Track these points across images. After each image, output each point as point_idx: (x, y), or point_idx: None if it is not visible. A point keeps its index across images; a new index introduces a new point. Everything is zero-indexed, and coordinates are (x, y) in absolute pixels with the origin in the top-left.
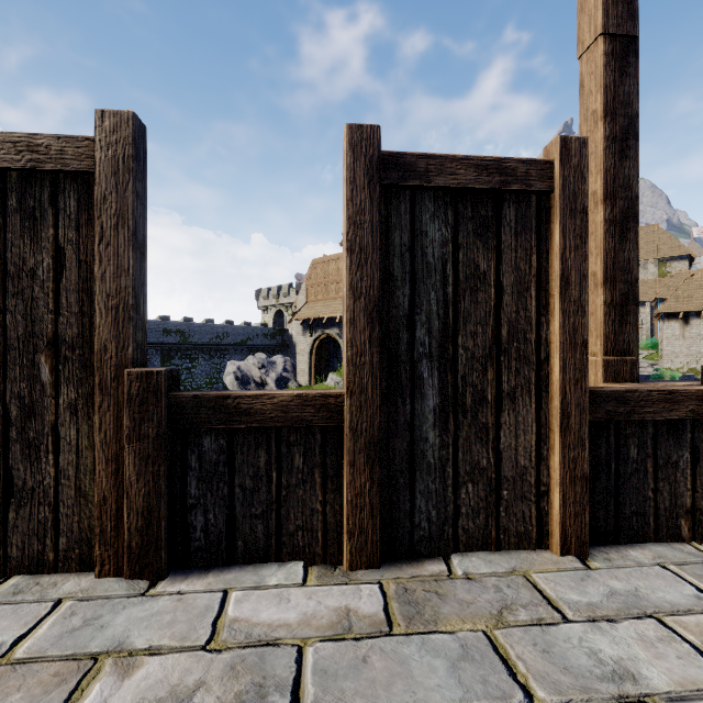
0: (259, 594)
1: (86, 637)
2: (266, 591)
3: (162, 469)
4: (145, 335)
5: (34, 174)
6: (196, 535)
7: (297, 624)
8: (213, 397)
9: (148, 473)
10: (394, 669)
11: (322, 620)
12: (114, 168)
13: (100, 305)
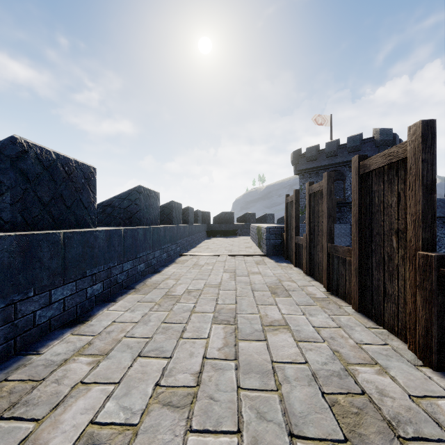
0: None
1: (382, 358)
2: None
3: (432, 309)
4: (434, 234)
5: (391, 164)
6: None
7: None
8: None
9: (426, 308)
10: None
11: None
12: (414, 152)
13: (408, 220)
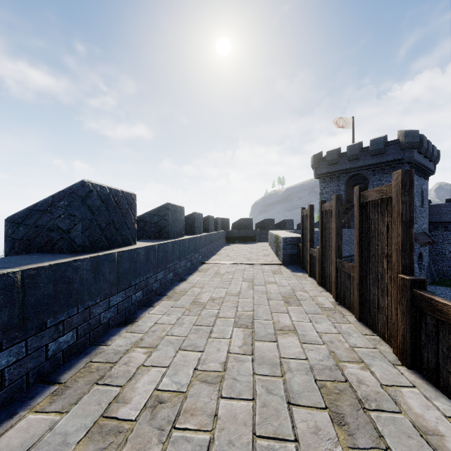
0: (426, 401)
1: (369, 358)
2: (431, 403)
3: (407, 321)
4: (411, 261)
5: (382, 199)
6: (424, 361)
7: (419, 416)
8: (427, 297)
9: (403, 320)
10: (414, 450)
11: (430, 427)
12: (396, 194)
13: (393, 248)
